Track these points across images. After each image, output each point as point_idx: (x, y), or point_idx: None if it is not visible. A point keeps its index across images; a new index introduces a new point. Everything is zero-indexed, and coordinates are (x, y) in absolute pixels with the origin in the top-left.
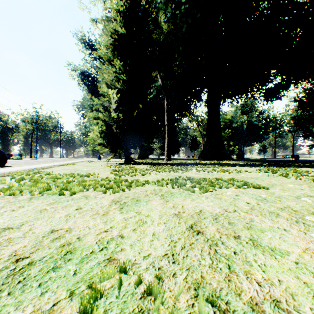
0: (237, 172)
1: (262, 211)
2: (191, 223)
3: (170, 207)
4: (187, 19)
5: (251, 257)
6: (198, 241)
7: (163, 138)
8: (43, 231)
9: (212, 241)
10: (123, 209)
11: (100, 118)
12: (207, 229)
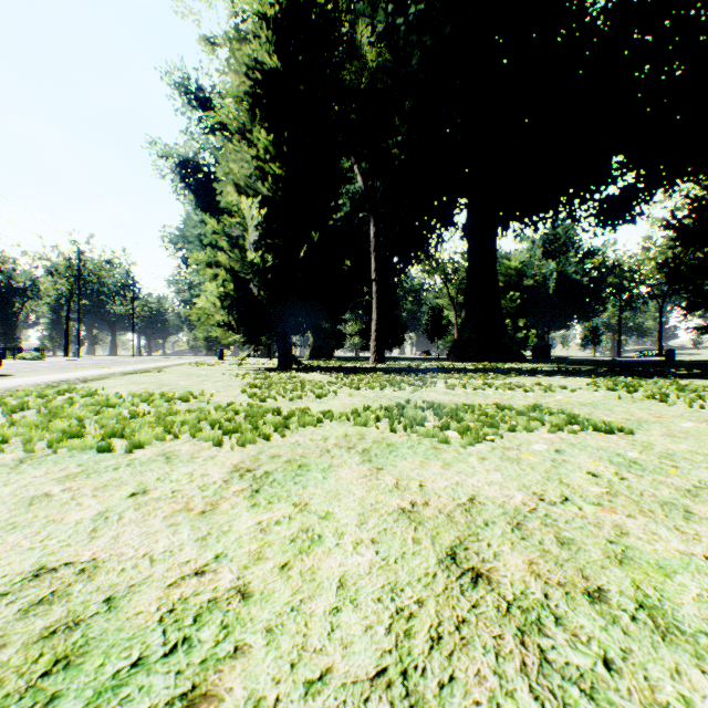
0: (543, 391)
1: (641, 501)
2: (450, 544)
3: (387, 487)
4: (423, 38)
5: (670, 687)
6: (480, 611)
7: (366, 311)
8: (11, 574)
9: (525, 613)
10: (260, 493)
11: (221, 265)
12: (500, 565)
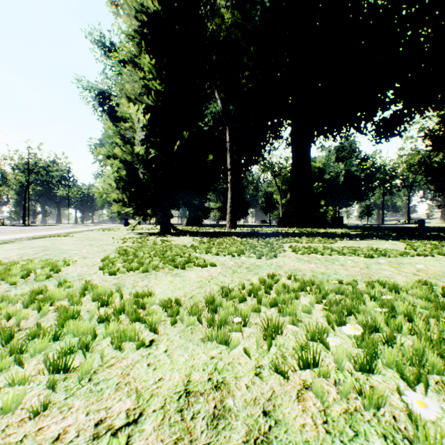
0: (387, 256)
1: None
2: None
3: None
4: (263, 0)
5: None
6: None
7: (223, 194)
8: None
9: None
10: None
11: (118, 157)
12: None
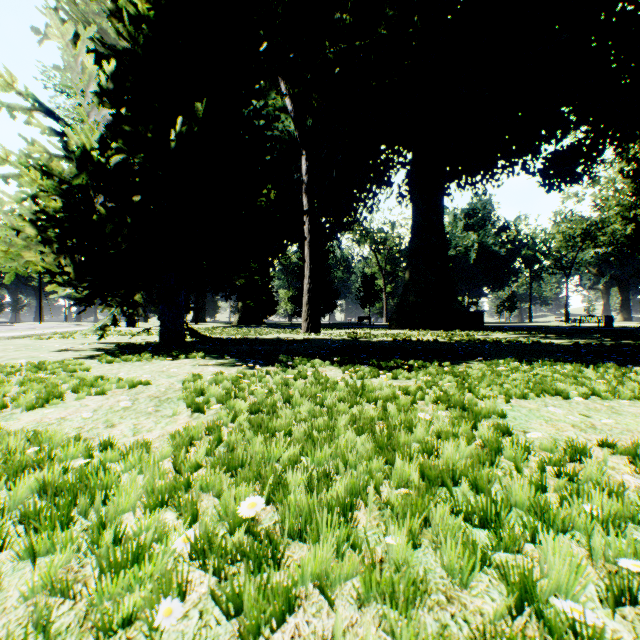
0: None
1: None
2: None
3: None
4: None
5: None
6: None
7: (298, 276)
8: None
9: None
10: None
11: (54, 174)
12: None
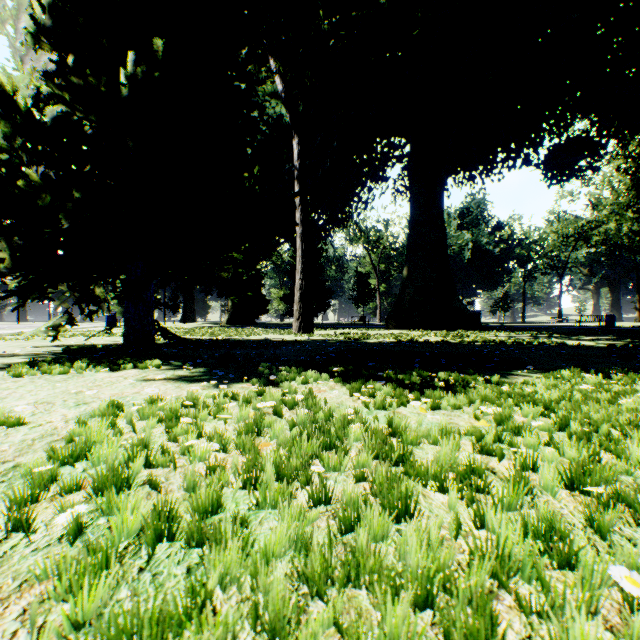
0: None
1: None
2: None
3: None
4: None
5: None
6: None
7: (291, 275)
8: None
9: None
10: None
11: None
12: None
